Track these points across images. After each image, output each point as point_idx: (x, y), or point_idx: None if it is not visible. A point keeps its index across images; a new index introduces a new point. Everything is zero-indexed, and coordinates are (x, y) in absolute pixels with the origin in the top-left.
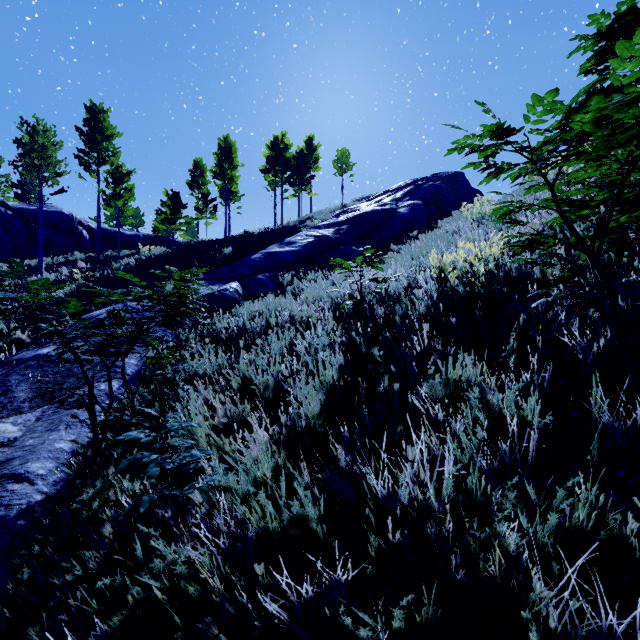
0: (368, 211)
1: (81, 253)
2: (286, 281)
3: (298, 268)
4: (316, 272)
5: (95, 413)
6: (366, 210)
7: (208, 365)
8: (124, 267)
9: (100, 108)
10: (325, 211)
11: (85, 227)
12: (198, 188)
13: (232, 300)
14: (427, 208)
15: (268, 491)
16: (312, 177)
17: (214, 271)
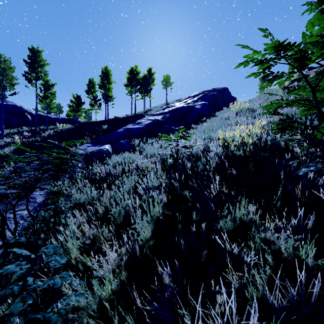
0: (180, 107)
1: (27, 127)
2: (136, 144)
3: (143, 137)
4: (152, 139)
5: (5, 234)
6: (179, 106)
7: (86, 197)
8: (47, 135)
9: (37, 50)
10: (157, 106)
11: (29, 113)
12: (91, 94)
13: (105, 155)
14: (210, 106)
15: (113, 303)
16: (151, 89)
17: (97, 138)
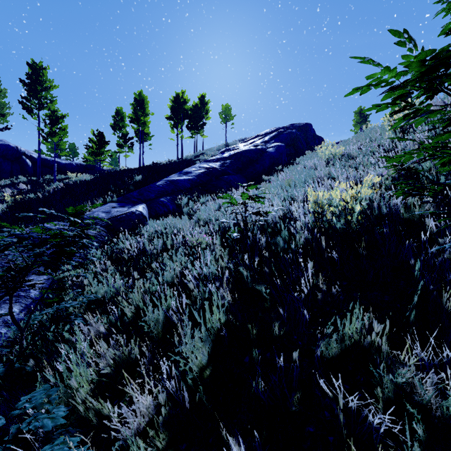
0: (245, 150)
1: (25, 177)
2: (183, 203)
3: (193, 192)
4: (207, 196)
5: None
6: (244, 149)
7: (106, 289)
8: (53, 190)
9: (40, 65)
10: (213, 149)
11: (28, 157)
12: (119, 129)
13: (137, 221)
14: (287, 148)
15: None
16: (204, 124)
17: (126, 194)
